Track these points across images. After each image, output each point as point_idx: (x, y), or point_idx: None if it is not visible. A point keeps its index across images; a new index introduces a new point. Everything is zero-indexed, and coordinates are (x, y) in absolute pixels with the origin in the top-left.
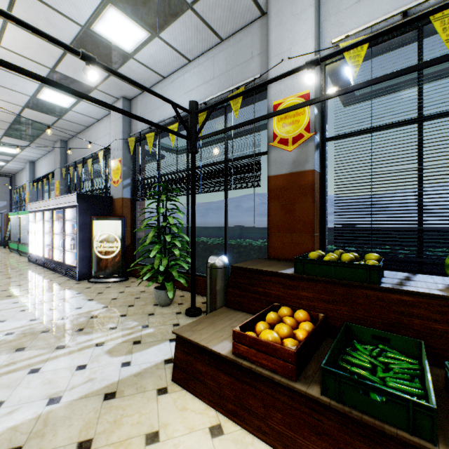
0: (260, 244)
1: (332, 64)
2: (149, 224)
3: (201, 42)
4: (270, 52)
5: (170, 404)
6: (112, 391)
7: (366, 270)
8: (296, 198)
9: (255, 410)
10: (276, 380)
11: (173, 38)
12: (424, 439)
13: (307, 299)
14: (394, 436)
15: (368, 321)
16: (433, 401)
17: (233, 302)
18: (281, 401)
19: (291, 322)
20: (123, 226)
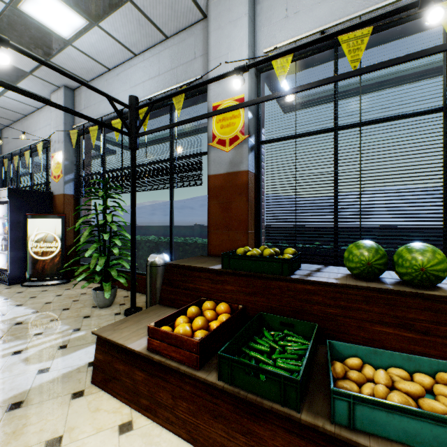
0: (205, 242)
1: (266, 73)
2: (86, 222)
3: (145, 37)
4: (210, 55)
5: (83, 407)
6: (19, 401)
7: (279, 263)
8: (232, 197)
9: (165, 402)
10: (181, 371)
11: (115, 30)
12: (292, 408)
13: (231, 292)
14: (270, 409)
15: (279, 310)
16: (300, 374)
17: (166, 299)
18: (187, 390)
19: (211, 315)
20: (64, 224)
